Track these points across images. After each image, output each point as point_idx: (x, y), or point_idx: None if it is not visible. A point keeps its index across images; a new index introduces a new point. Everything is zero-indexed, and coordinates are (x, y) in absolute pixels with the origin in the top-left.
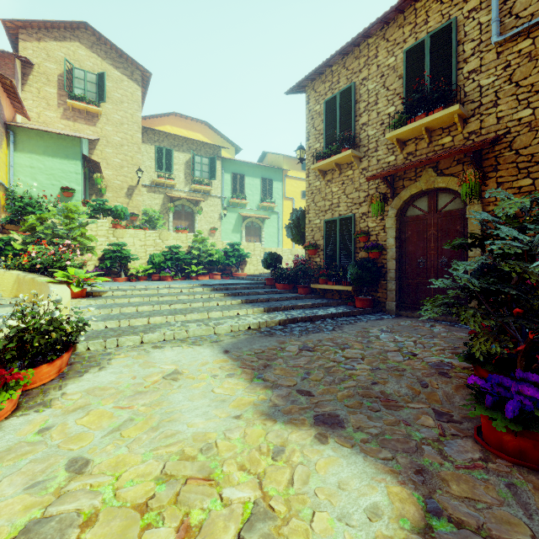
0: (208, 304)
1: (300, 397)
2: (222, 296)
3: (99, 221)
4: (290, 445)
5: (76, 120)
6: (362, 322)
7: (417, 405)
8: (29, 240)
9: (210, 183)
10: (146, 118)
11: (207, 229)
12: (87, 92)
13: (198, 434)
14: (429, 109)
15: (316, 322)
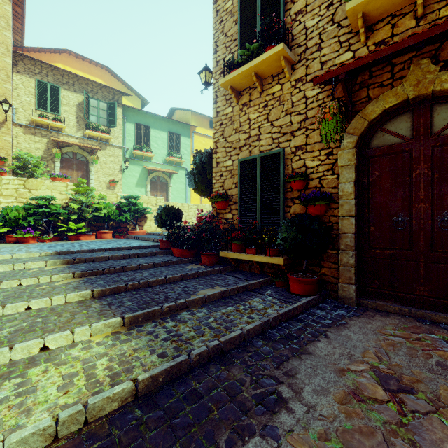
0: None
1: None
2: (69, 277)
3: None
4: None
5: None
6: (322, 342)
7: None
8: None
9: (108, 130)
10: (29, 50)
11: (105, 181)
12: None
13: None
14: None
15: (233, 362)
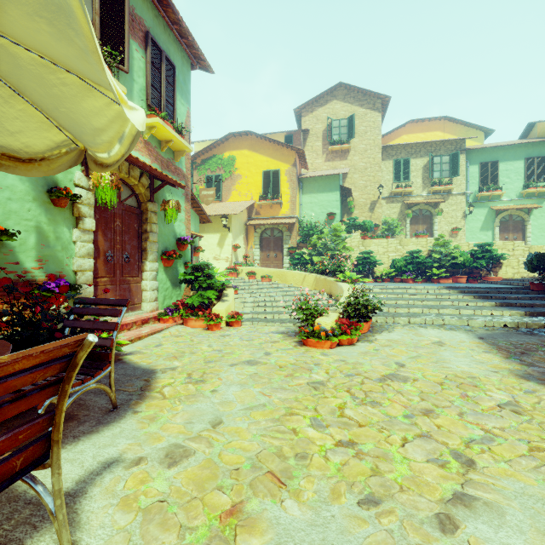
0: (457, 303)
1: None
2: (471, 298)
3: (352, 235)
4: (541, 392)
5: (333, 159)
6: None
7: None
8: (312, 253)
9: (451, 181)
10: (383, 136)
11: (447, 230)
12: (340, 135)
13: (464, 371)
14: None
15: None
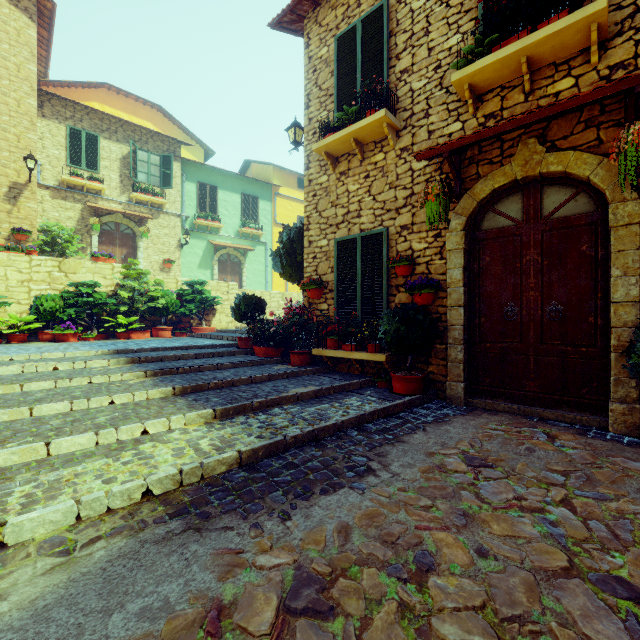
0: (86, 404)
1: None
2: (141, 376)
3: None
4: None
5: None
6: (418, 434)
7: None
8: None
9: (162, 193)
10: (55, 84)
11: (158, 261)
12: None
13: None
14: (538, 19)
15: (327, 446)
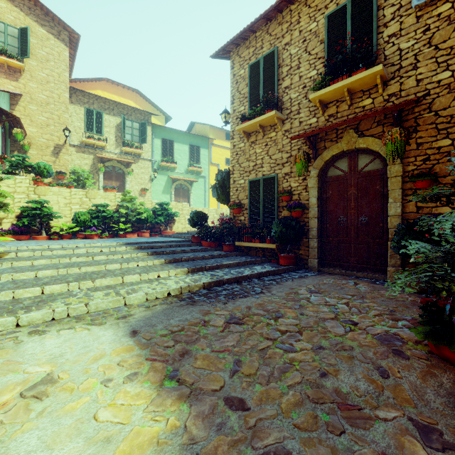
0: (127, 265)
1: (229, 416)
2: (145, 255)
3: (18, 177)
4: None
5: None
6: (289, 282)
7: (387, 413)
8: None
9: (140, 146)
10: (76, 81)
11: (138, 190)
12: (7, 45)
13: None
14: (352, 70)
15: (243, 284)
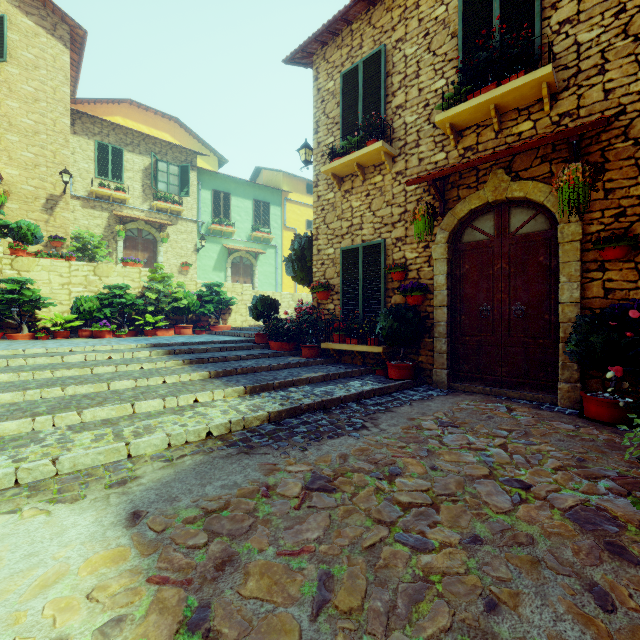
0: (146, 382)
1: None
2: (180, 364)
3: None
4: None
5: None
6: (405, 407)
7: None
8: None
9: (180, 200)
10: (83, 101)
11: (177, 264)
12: None
13: None
14: (503, 76)
15: (333, 412)
